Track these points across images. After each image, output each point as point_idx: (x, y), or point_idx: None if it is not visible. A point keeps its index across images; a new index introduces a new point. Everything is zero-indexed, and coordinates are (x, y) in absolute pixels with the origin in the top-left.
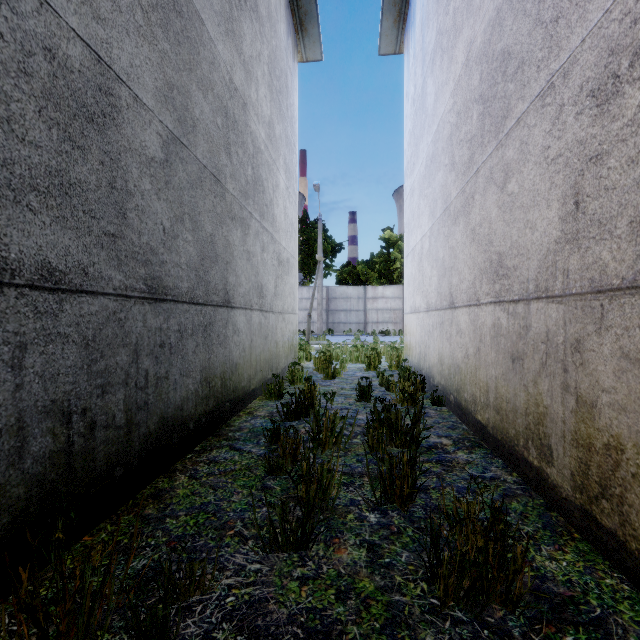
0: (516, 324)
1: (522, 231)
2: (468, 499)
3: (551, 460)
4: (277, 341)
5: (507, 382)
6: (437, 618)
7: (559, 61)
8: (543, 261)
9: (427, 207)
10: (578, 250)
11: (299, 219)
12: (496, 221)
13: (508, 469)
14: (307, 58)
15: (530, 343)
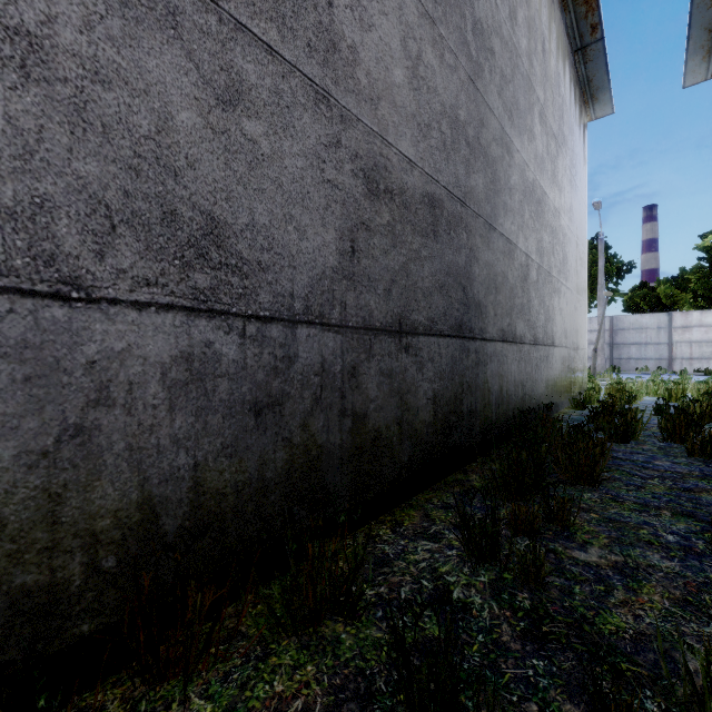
0: None
1: None
2: None
3: None
4: (574, 371)
5: None
6: (688, 458)
7: None
8: None
9: None
10: None
11: None
12: None
13: None
14: (596, 117)
15: None
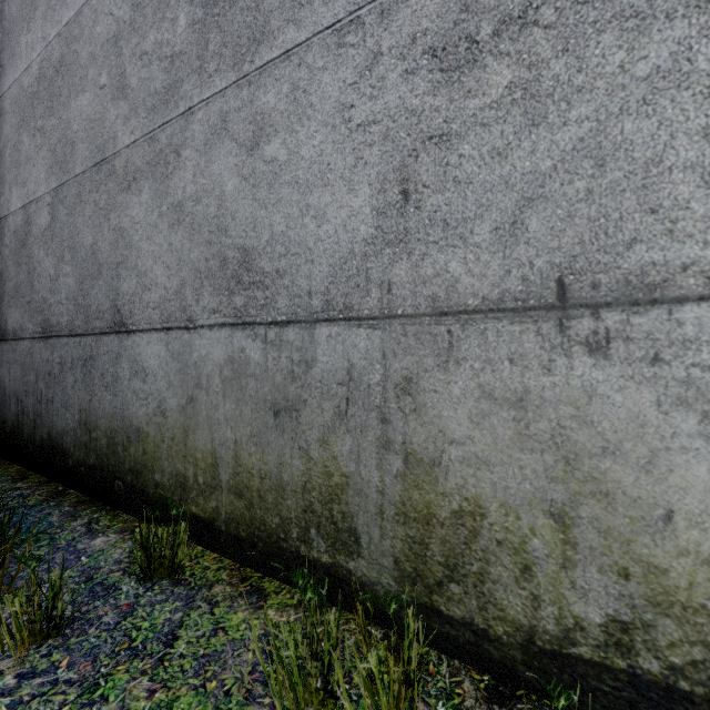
0: None
1: None
2: None
3: None
4: (429, 451)
5: None
6: None
7: None
8: None
9: None
10: None
11: None
12: None
13: None
14: None
15: None
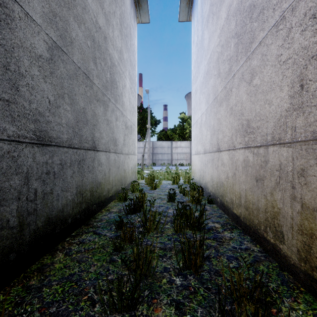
0: (259, 160)
1: (263, 106)
2: (234, 264)
3: (283, 240)
4: (125, 169)
5: (253, 193)
6: None
7: (289, 2)
8: (277, 122)
9: (204, 98)
10: (303, 114)
11: (138, 107)
12: (246, 102)
13: (254, 242)
14: (141, 21)
15: (268, 171)
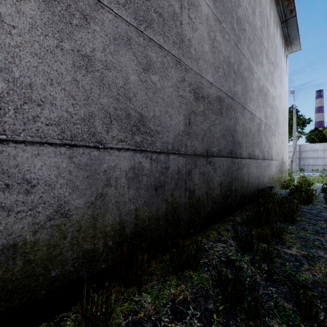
0: None
1: None
2: None
3: None
4: (281, 171)
5: None
6: None
7: None
8: None
9: None
10: None
11: None
12: None
13: None
14: (292, 51)
15: None
